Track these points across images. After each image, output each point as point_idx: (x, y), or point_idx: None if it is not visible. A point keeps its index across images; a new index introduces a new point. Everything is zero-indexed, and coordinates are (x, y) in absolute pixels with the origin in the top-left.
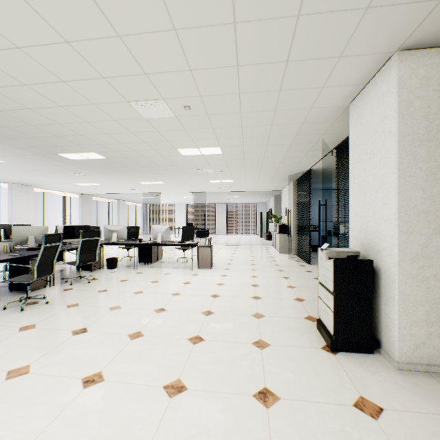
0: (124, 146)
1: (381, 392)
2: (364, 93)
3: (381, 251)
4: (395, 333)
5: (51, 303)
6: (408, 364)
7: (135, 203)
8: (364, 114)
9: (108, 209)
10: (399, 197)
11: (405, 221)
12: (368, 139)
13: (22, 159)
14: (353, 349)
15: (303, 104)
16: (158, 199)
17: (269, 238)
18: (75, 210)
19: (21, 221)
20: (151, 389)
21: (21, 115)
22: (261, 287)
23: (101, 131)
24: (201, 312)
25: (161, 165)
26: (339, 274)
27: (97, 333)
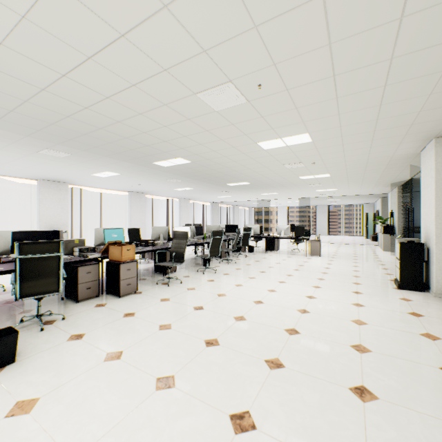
0: (266, 178)
1: (416, 298)
2: (425, 150)
3: (430, 239)
4: (433, 279)
5: (237, 263)
6: (441, 294)
7: (243, 207)
8: (425, 162)
9: (225, 213)
10: (435, 211)
11: (439, 223)
12: (426, 177)
13: (204, 187)
14: (411, 289)
15: (386, 155)
16: (265, 203)
17: (375, 239)
18: (208, 214)
19: (184, 222)
20: (307, 286)
21: (228, 173)
22: (360, 267)
23: (259, 174)
24: (320, 272)
25: (282, 184)
26: (402, 250)
27: (271, 273)
